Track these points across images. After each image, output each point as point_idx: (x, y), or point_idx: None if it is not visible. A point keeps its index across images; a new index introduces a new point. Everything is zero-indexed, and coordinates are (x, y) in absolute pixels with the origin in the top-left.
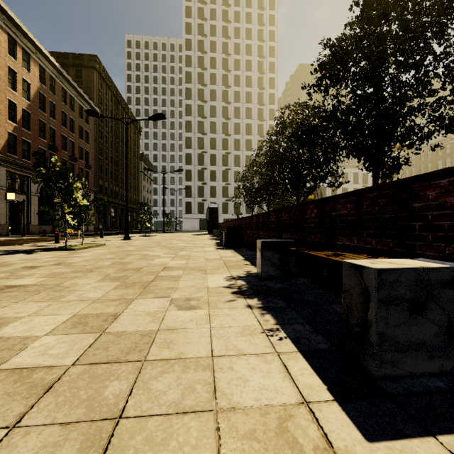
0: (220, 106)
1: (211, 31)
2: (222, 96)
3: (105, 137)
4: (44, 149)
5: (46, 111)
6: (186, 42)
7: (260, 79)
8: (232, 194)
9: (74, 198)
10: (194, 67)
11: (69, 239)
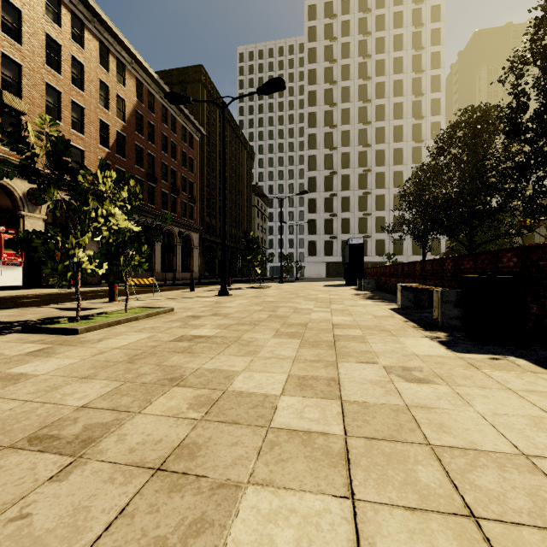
0: (355, 107)
1: (342, 8)
2: (358, 93)
3: (212, 165)
4: (141, 180)
5: (144, 134)
6: (308, 31)
7: (416, 58)
8: (372, 228)
9: (87, 212)
10: (320, 62)
11: (151, 292)
